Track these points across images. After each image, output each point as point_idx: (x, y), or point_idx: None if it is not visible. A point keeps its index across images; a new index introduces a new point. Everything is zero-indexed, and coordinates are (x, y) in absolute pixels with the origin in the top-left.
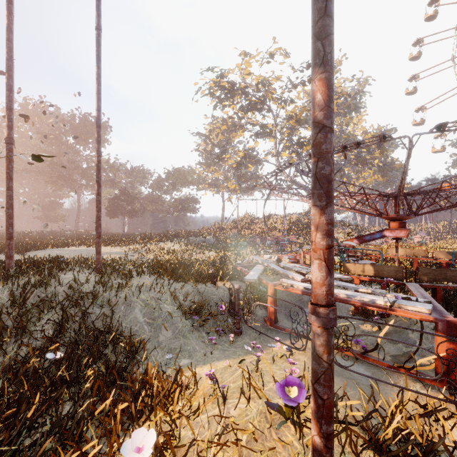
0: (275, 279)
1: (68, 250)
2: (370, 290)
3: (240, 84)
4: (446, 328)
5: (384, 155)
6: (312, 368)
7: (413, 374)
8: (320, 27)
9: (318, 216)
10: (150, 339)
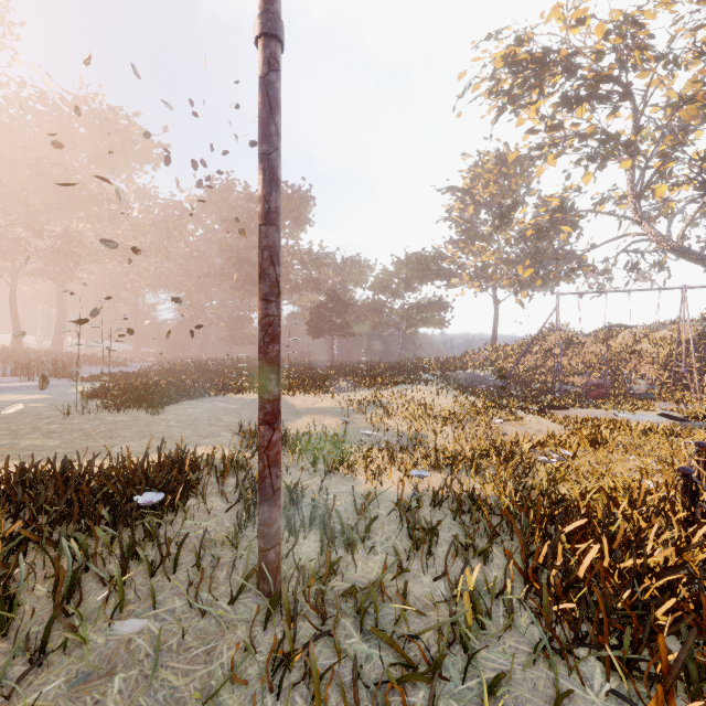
0: None
1: (241, 402)
2: None
3: (558, 50)
4: None
5: None
6: None
7: None
8: None
9: None
10: None
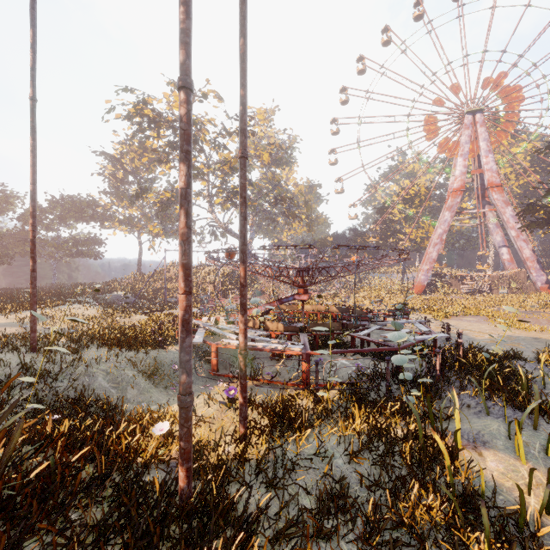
0: (214, 339)
1: None
2: (277, 341)
3: (167, 116)
4: (306, 357)
5: (310, 211)
6: (239, 375)
7: (293, 384)
8: (242, 249)
9: (241, 318)
10: (119, 399)
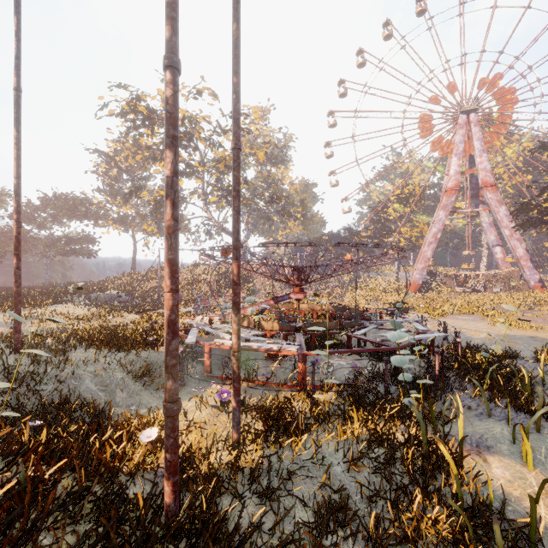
0: (208, 339)
1: None
2: (272, 341)
3: (162, 113)
4: (302, 357)
5: (306, 210)
6: (232, 377)
7: (289, 386)
8: (236, 245)
9: (235, 317)
10: (107, 402)
